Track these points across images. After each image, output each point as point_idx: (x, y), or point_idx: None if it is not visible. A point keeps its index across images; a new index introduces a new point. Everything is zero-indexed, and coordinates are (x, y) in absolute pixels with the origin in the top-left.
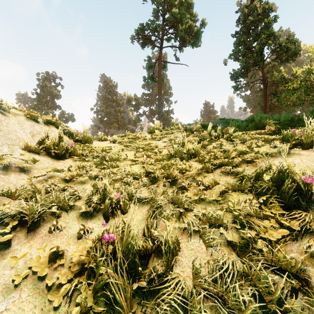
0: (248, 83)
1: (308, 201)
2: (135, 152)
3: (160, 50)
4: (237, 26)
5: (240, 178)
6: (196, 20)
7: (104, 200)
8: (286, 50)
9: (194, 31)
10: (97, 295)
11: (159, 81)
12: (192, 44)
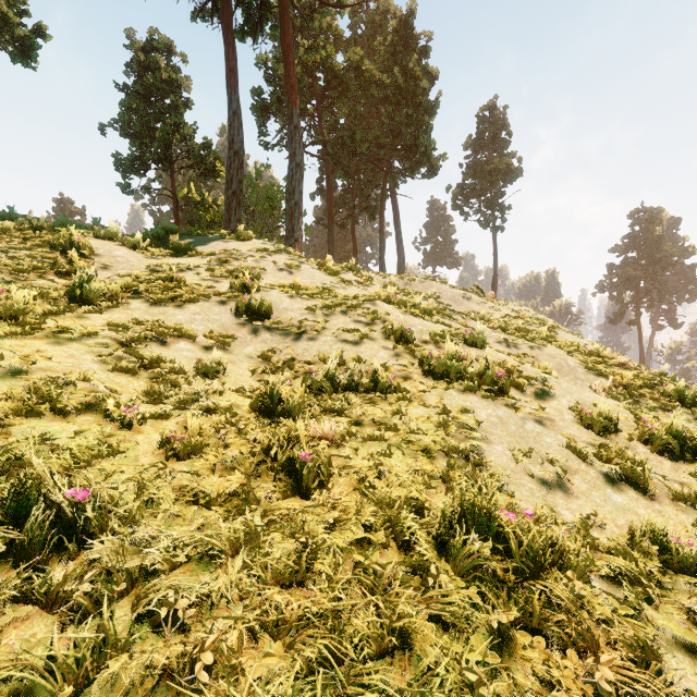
0: (146, 188)
1: (83, 253)
2: None
3: None
4: (127, 75)
5: (46, 244)
6: (24, 11)
7: None
8: (202, 161)
9: (16, 34)
10: None
11: None
12: (12, 57)
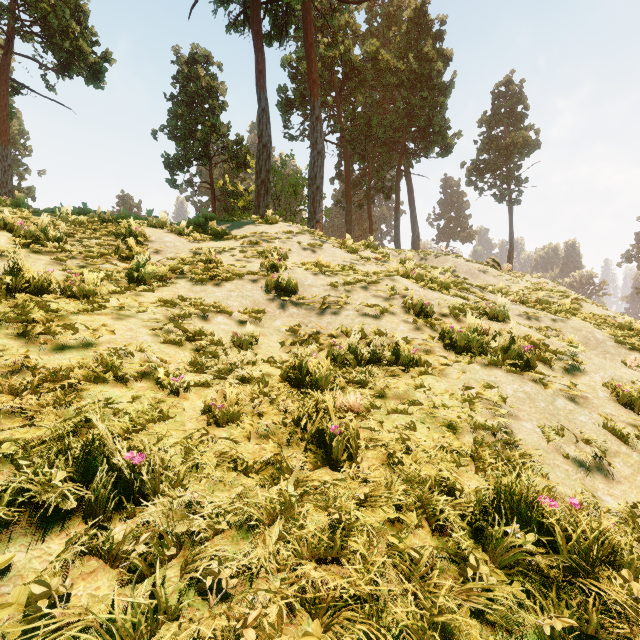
0: (189, 182)
1: (139, 240)
2: (4, 215)
3: (5, 54)
4: (174, 86)
5: (111, 233)
6: (95, 42)
7: (5, 225)
8: (235, 155)
9: (89, 61)
10: (30, 239)
11: (2, 119)
12: (86, 80)
